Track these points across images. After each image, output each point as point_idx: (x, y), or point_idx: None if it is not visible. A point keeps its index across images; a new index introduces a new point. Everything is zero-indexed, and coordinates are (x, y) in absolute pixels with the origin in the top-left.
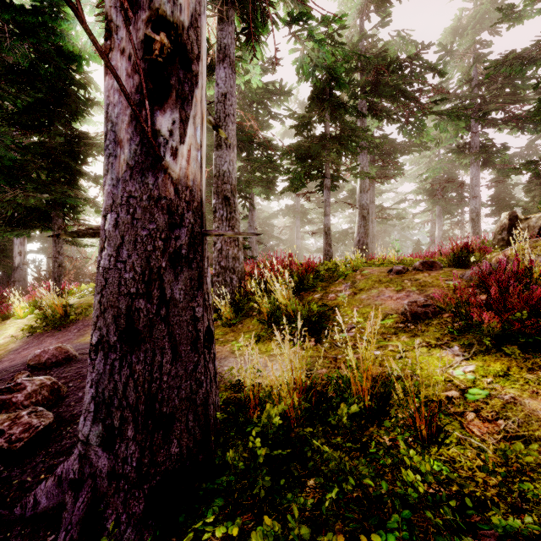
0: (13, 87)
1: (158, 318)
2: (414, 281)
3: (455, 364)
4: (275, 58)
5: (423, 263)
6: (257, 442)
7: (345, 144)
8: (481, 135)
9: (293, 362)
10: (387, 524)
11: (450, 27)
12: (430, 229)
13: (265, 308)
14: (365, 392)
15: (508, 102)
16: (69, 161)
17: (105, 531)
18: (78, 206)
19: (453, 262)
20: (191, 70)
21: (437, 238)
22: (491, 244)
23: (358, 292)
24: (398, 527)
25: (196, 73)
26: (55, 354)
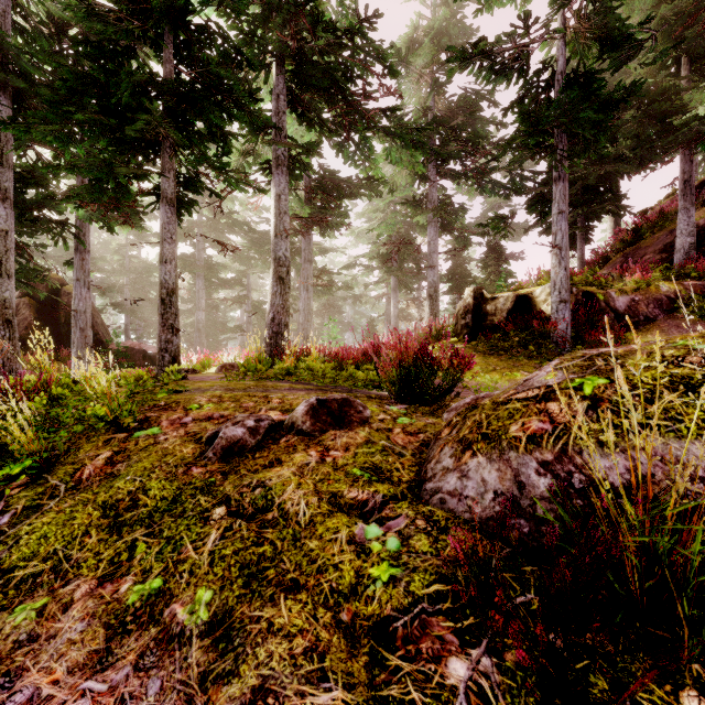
0: None
1: None
2: (248, 517)
3: None
4: None
5: (317, 407)
6: None
7: (199, 104)
8: (439, 190)
9: None
10: None
11: (406, 36)
12: (386, 306)
13: None
14: None
15: (467, 152)
16: None
17: None
18: None
19: (399, 391)
20: None
21: (392, 318)
22: (452, 331)
23: None
24: None
25: None
26: None
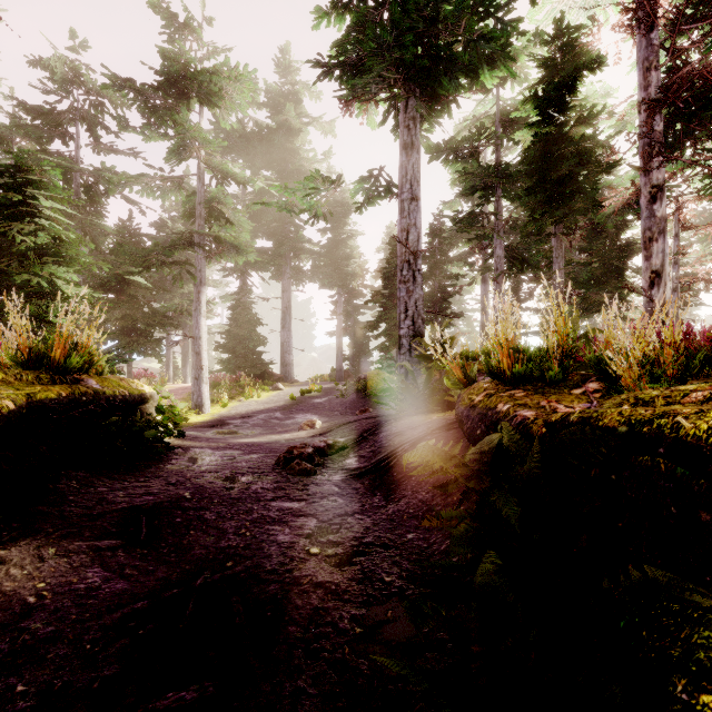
0: (592, 242)
1: None
2: None
3: None
4: None
5: None
6: None
7: None
8: None
9: None
10: None
11: None
12: None
13: None
14: None
15: None
16: (619, 265)
17: None
18: None
19: None
20: (660, 276)
21: None
22: None
23: None
24: None
25: (661, 276)
26: None
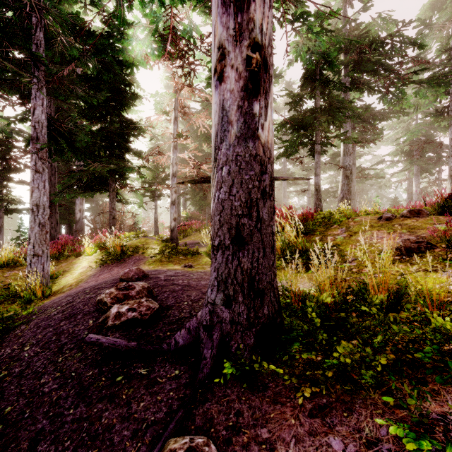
0: (92, 90)
1: (256, 229)
2: (404, 225)
3: (451, 282)
4: (286, 52)
5: (410, 211)
6: (313, 315)
7: (334, 115)
8: None
9: (329, 269)
10: (423, 350)
11: (429, 3)
12: (407, 187)
13: (279, 245)
14: (383, 292)
15: None
16: (121, 141)
17: (230, 353)
18: (125, 174)
19: (438, 210)
20: (269, 73)
21: (414, 195)
22: None
23: (354, 234)
24: (432, 351)
25: (271, 75)
26: (137, 272)
